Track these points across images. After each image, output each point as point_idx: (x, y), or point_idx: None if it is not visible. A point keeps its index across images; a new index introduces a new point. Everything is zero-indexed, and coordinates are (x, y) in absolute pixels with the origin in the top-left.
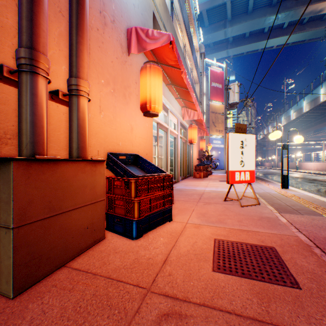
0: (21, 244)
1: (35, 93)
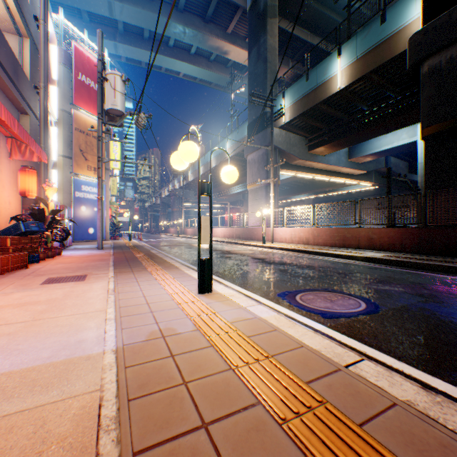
0: None
1: None
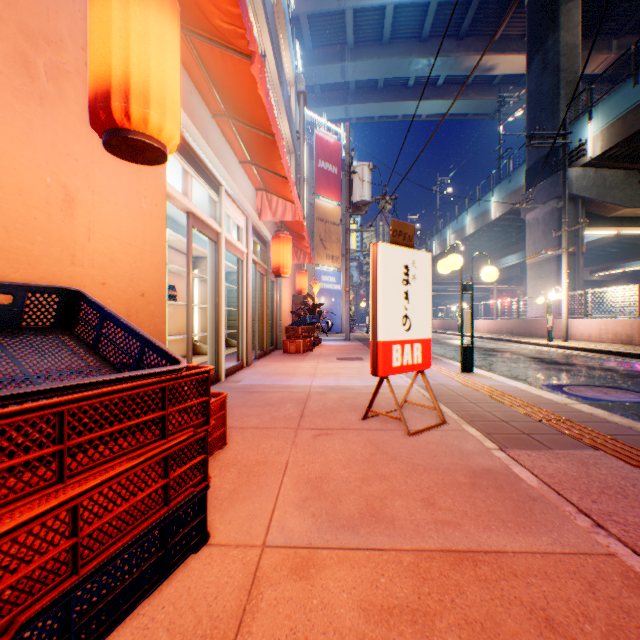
0: None
1: None
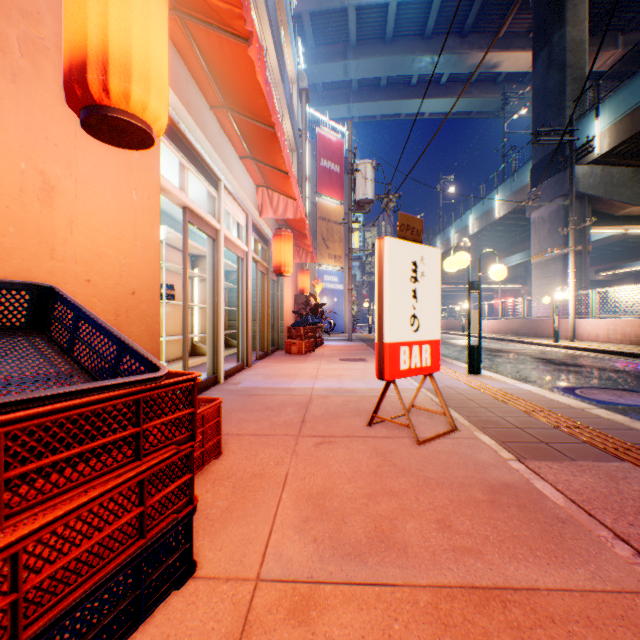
0: None
1: None
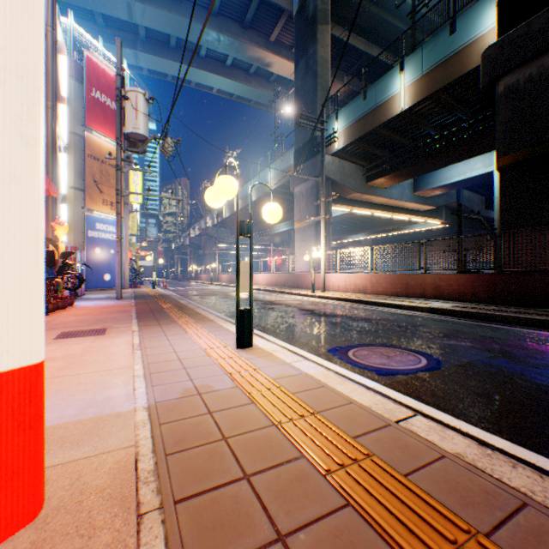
0: None
1: None
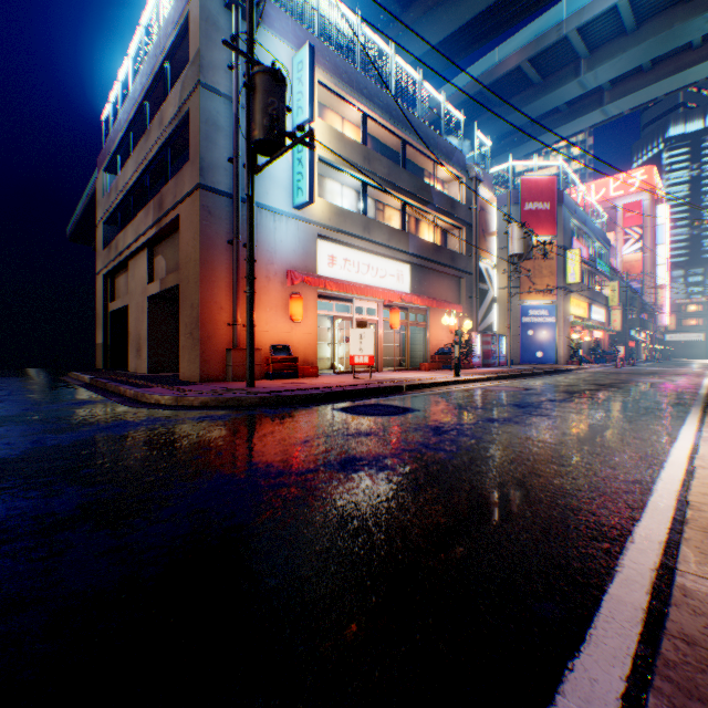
0: (234, 370)
1: (237, 330)
